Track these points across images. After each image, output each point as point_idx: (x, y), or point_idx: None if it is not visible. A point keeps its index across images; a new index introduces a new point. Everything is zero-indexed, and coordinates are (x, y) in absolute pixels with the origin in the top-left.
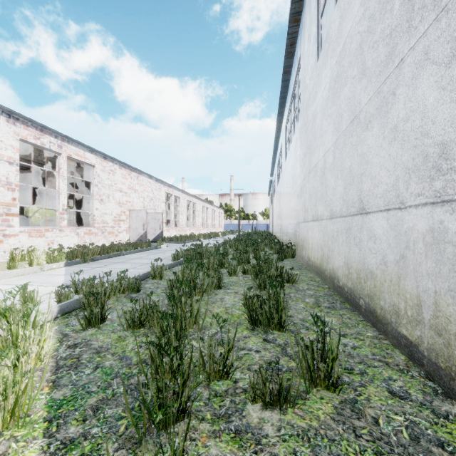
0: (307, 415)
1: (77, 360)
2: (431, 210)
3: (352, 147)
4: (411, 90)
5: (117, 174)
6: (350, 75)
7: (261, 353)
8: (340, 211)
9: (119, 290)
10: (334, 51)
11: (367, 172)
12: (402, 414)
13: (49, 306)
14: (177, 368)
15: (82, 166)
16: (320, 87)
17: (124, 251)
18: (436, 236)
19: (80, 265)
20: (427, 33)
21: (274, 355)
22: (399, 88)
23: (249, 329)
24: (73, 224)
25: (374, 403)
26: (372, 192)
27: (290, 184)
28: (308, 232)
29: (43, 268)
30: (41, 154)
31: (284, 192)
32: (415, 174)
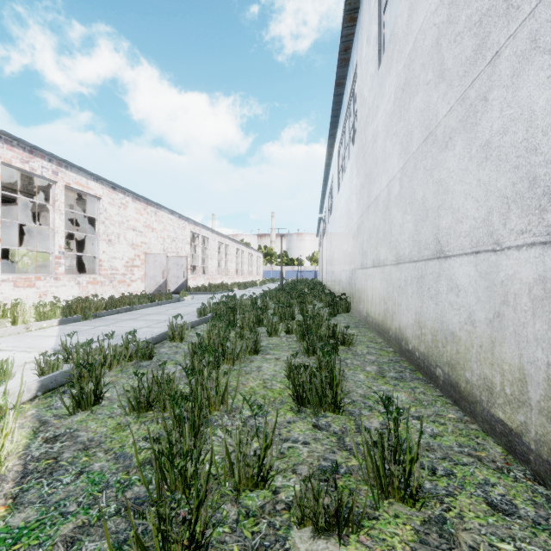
0: (378, 546)
1: (54, 461)
2: (541, 252)
3: (425, 173)
4: (511, 92)
5: (130, 209)
6: (423, 80)
7: (311, 445)
8: (410, 255)
9: (125, 357)
10: (401, 52)
11: (446, 203)
12: (511, 540)
13: (22, 382)
14: (193, 472)
15: (85, 198)
16: (382, 100)
17: (137, 304)
18: (549, 288)
19: (79, 323)
20: (535, 12)
21: (328, 449)
22: (493, 91)
23: (293, 410)
24: (76, 270)
25: (469, 523)
26: (453, 229)
27: (344, 222)
28: (366, 281)
29: (29, 327)
30: (32, 182)
31: (336, 231)
32: (517, 205)
